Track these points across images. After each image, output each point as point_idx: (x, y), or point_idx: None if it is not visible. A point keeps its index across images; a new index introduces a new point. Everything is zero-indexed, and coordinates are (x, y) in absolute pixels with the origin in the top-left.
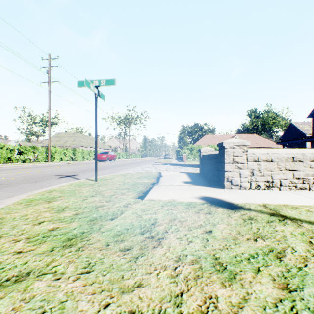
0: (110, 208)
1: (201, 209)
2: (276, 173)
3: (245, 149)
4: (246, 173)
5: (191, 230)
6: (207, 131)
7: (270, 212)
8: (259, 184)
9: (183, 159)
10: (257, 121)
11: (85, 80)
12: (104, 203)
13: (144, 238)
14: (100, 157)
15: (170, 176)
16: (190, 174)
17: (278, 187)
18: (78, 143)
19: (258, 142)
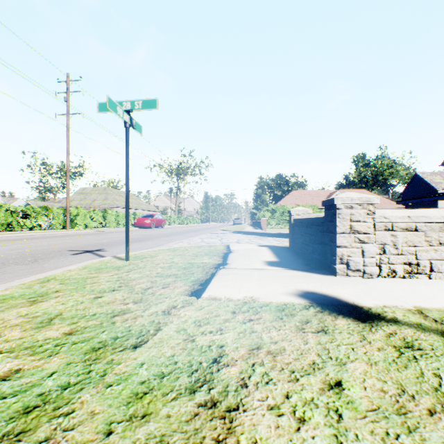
0: (137, 317)
1: (306, 321)
2: (423, 250)
3: (370, 210)
4: (372, 251)
5: (297, 380)
6: (295, 185)
7: (439, 328)
8: (395, 269)
9: (261, 225)
10: (366, 171)
11: (108, 98)
12: (130, 305)
13: (196, 408)
14: (142, 223)
15: (243, 253)
16: (274, 249)
17: (428, 274)
18: (111, 202)
19: None
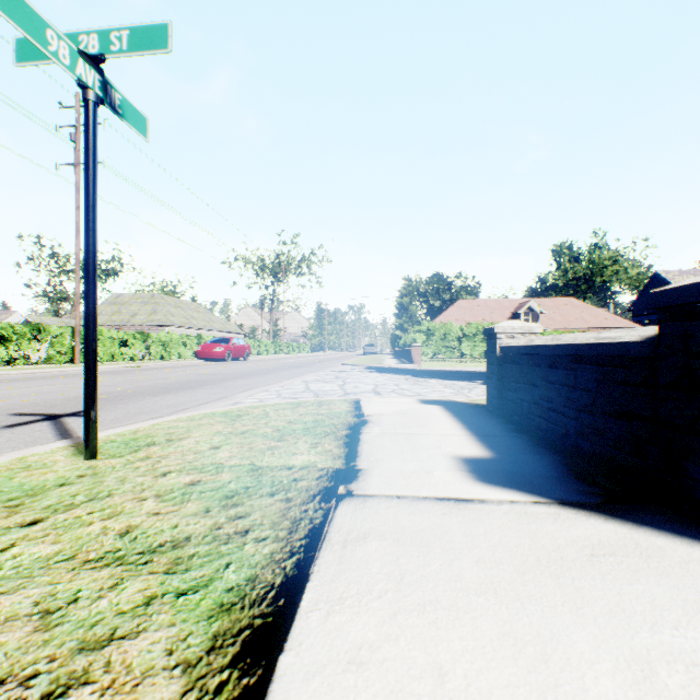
0: None
1: None
2: None
3: None
4: None
5: None
6: (463, 292)
7: None
8: None
9: (412, 356)
10: (576, 269)
11: None
12: None
13: None
14: (209, 352)
15: (394, 426)
16: (458, 411)
17: None
18: (162, 317)
19: (582, 316)
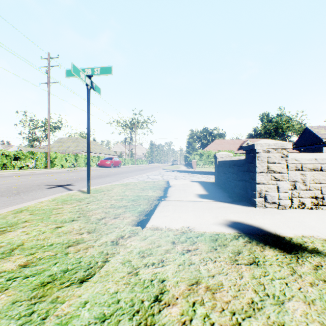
0: (88, 247)
1: (238, 252)
2: None
3: (284, 154)
4: (285, 187)
5: (239, 324)
6: (217, 136)
7: None
8: (304, 201)
9: (192, 165)
10: (270, 126)
11: (72, 65)
12: (84, 235)
13: None
14: (103, 163)
15: (180, 187)
16: (203, 184)
17: None
18: (81, 148)
19: None
